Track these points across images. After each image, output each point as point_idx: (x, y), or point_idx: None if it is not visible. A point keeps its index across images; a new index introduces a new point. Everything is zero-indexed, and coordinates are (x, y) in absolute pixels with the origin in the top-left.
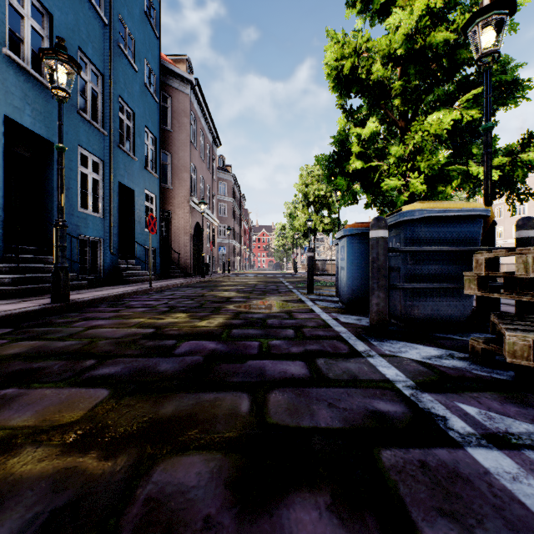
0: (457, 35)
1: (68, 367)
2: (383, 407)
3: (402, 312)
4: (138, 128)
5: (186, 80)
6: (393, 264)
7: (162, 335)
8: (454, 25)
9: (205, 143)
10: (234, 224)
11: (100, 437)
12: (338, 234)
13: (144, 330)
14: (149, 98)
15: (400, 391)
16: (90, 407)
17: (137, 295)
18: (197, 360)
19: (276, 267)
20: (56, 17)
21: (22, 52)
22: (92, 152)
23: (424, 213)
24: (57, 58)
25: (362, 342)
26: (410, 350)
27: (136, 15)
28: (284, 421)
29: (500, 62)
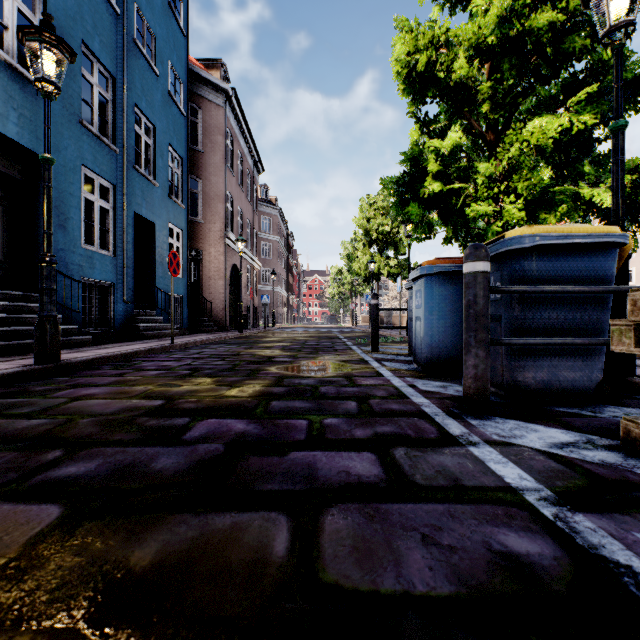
0: (566, 17)
1: (17, 463)
2: (517, 545)
3: (505, 377)
4: (160, 146)
5: (220, 89)
6: (491, 311)
7: (172, 409)
8: (562, 3)
9: (244, 168)
10: (281, 267)
11: (5, 620)
12: (412, 274)
13: (149, 402)
14: (174, 110)
15: (536, 510)
16: (17, 545)
17: (154, 354)
18: (215, 450)
19: (331, 320)
20: (51, 1)
21: (6, 42)
22: (99, 173)
23: (537, 239)
24: (41, 40)
25: (455, 421)
26: (527, 433)
27: (157, 6)
28: (348, 578)
29: None
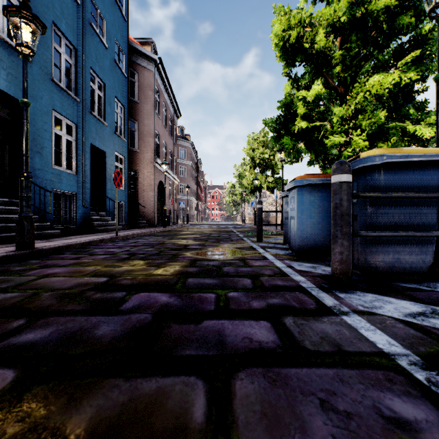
0: (397, 2)
1: None
2: (403, 410)
3: (360, 260)
4: (109, 97)
5: (151, 59)
6: None
7: (113, 284)
8: None
9: (167, 114)
10: (192, 183)
11: None
12: (288, 186)
13: (97, 279)
14: (118, 73)
15: (411, 375)
16: None
17: (103, 243)
18: (144, 319)
19: (227, 219)
20: None
21: None
22: (65, 116)
23: (385, 158)
24: (20, 16)
25: (327, 294)
26: (384, 304)
27: None
28: None
29: (433, 30)
